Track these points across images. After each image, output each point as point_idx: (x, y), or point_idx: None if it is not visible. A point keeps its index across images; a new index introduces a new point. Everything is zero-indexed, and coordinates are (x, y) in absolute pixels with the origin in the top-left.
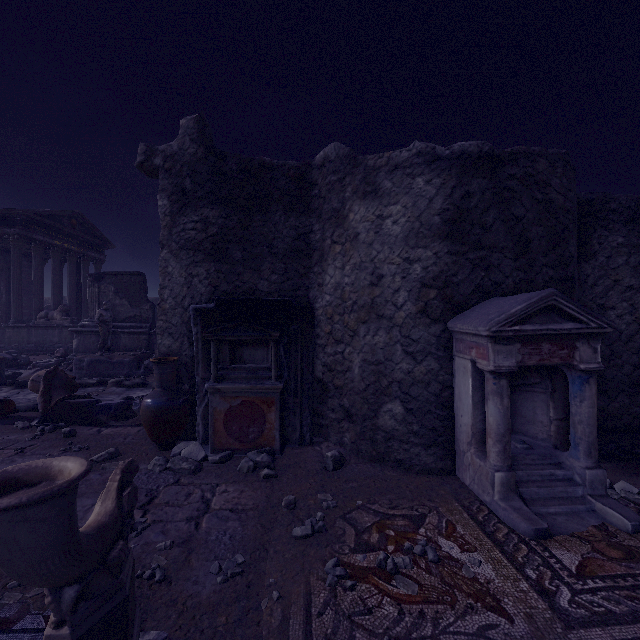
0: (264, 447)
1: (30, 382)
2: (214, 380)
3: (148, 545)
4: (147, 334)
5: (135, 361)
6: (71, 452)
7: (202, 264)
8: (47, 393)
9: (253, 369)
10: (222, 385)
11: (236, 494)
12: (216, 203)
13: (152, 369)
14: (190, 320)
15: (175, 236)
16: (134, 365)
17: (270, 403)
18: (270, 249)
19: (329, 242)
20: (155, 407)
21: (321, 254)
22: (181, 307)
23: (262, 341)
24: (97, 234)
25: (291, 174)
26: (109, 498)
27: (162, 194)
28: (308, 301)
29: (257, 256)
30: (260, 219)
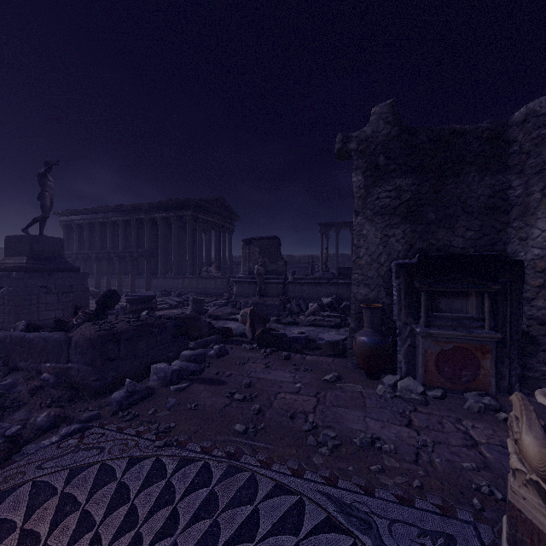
0: (478, 390)
1: (240, 317)
2: (424, 325)
3: (452, 462)
4: (283, 284)
5: (282, 304)
6: (301, 371)
7: (398, 226)
8: (252, 325)
9: (455, 318)
10: (435, 330)
11: (490, 431)
12: (408, 173)
13: (293, 311)
14: (386, 273)
15: (369, 204)
16: (281, 307)
17: (485, 351)
18: (463, 208)
19: (538, 196)
20: (371, 344)
21: (523, 209)
22: (376, 263)
23: (460, 293)
24: (231, 211)
25: (485, 136)
26: (534, 425)
27: (356, 172)
28: (505, 255)
29: (450, 216)
30: (452, 182)
